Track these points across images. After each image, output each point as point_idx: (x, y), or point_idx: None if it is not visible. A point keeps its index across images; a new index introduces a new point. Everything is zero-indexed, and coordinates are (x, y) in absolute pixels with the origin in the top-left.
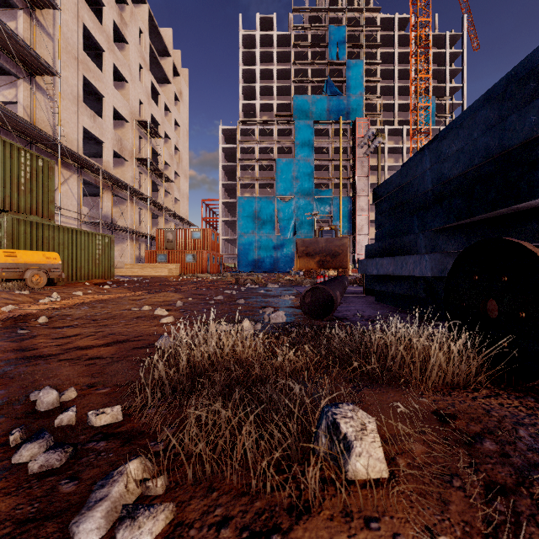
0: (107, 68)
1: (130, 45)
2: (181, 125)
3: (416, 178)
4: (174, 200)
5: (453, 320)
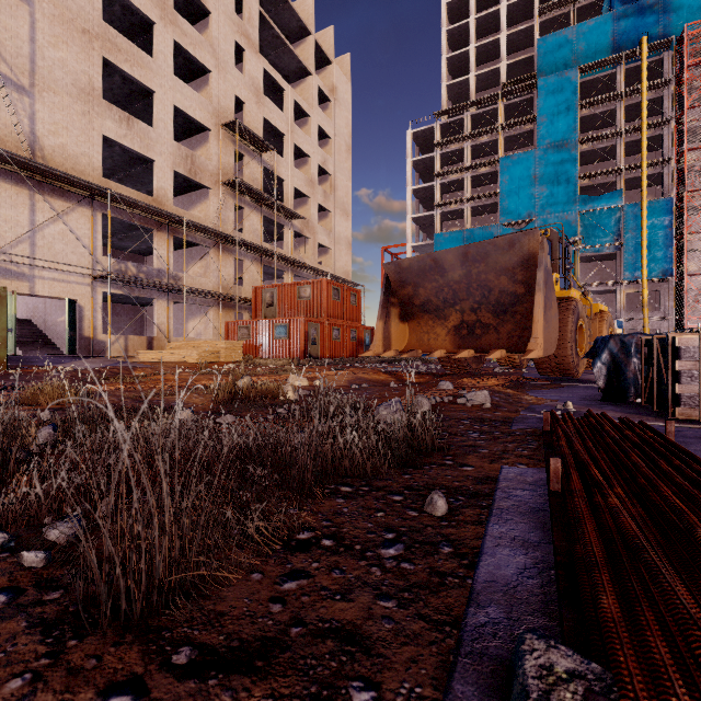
0: (160, 48)
1: (213, 14)
2: (334, 135)
3: None
4: (325, 248)
5: None
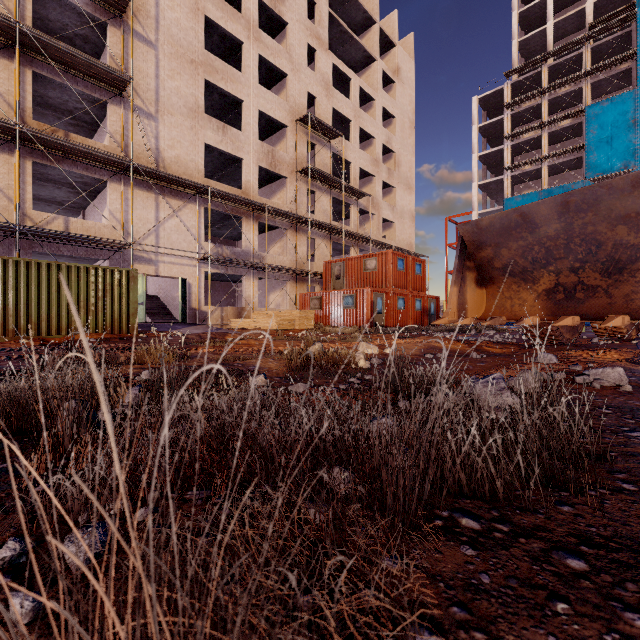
0: (247, 63)
1: (290, 24)
2: (397, 114)
3: None
4: (389, 223)
5: None
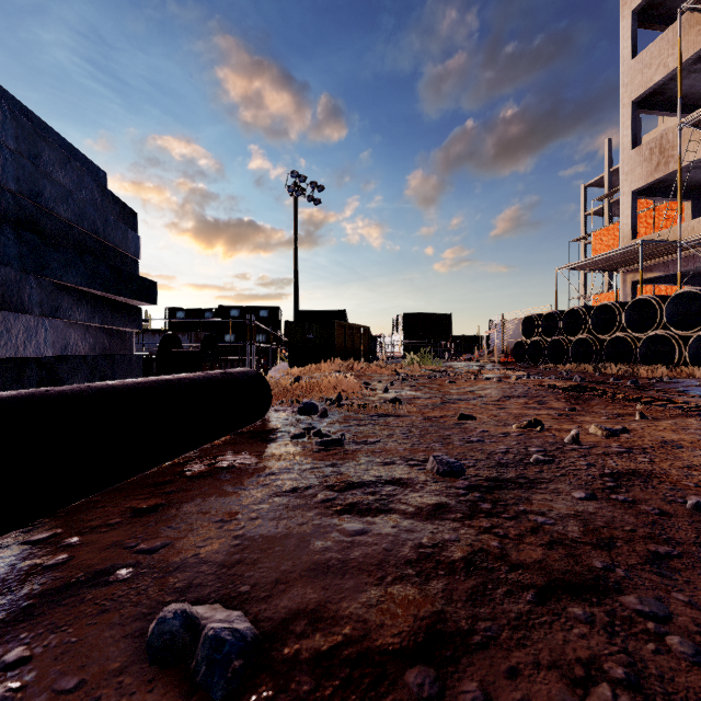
0: None
1: None
2: None
3: None
4: None
5: None
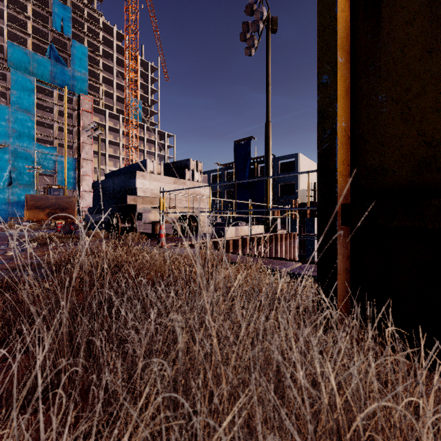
0: None
1: None
2: None
3: (108, 186)
4: None
5: (109, 229)
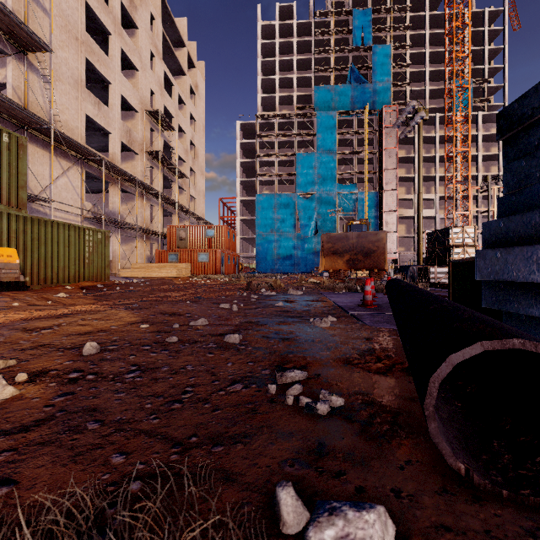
0: (114, 53)
1: (140, 30)
2: (197, 119)
3: None
4: (190, 197)
5: None
